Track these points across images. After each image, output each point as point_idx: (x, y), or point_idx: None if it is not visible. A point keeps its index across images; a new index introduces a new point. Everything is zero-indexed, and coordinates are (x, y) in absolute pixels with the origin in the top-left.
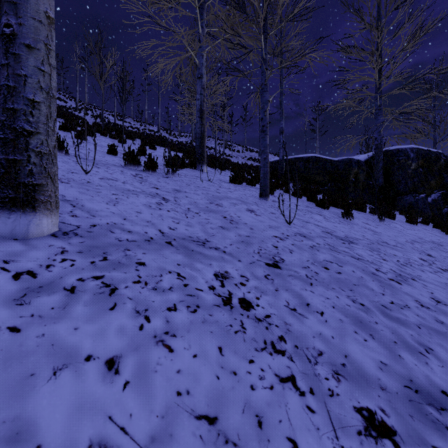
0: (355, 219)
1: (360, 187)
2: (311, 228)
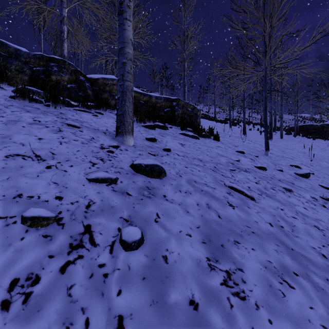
0: (316, 140)
1: (328, 133)
2: (304, 140)
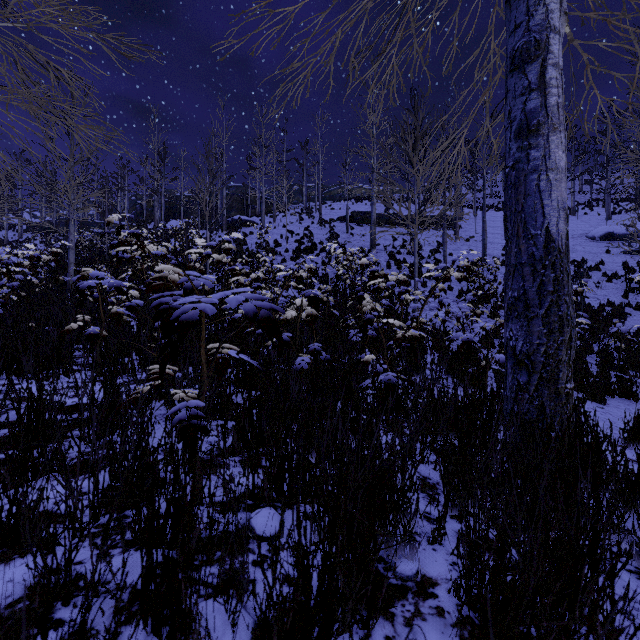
0: None
1: None
2: None
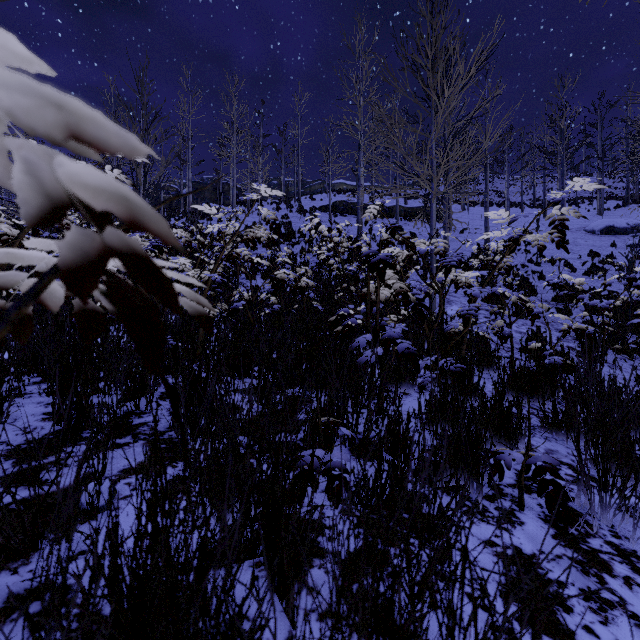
0: None
1: None
2: None
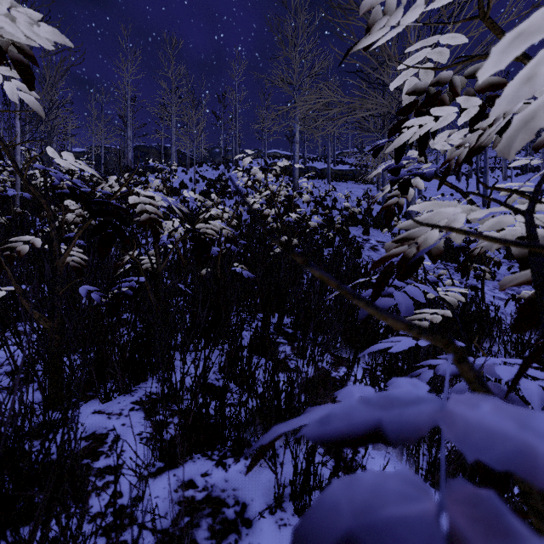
0: None
1: None
2: None
